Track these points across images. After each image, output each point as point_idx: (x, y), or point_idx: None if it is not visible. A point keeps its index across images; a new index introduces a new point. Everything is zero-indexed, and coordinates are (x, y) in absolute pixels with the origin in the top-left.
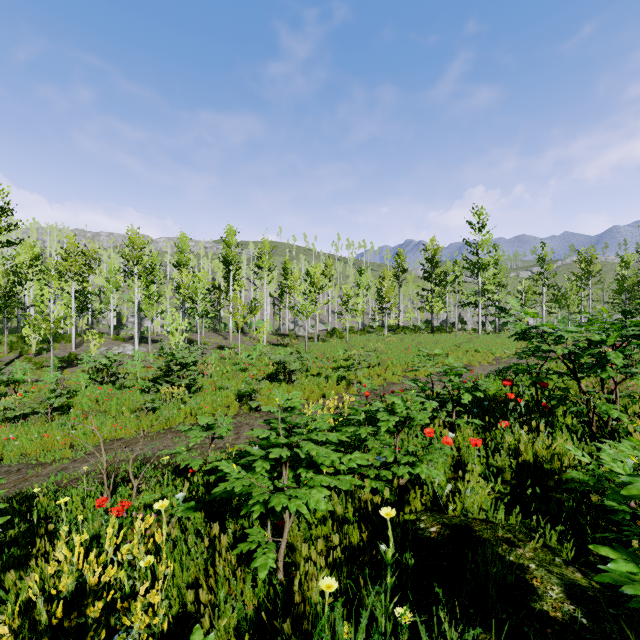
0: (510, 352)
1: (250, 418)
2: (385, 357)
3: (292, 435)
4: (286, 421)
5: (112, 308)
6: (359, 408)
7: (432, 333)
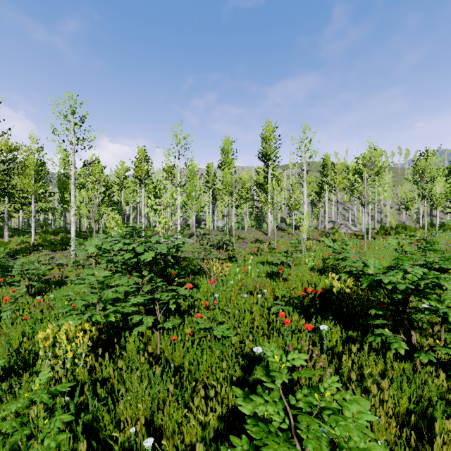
0: None
1: None
2: None
3: None
4: None
5: None
6: None
7: None
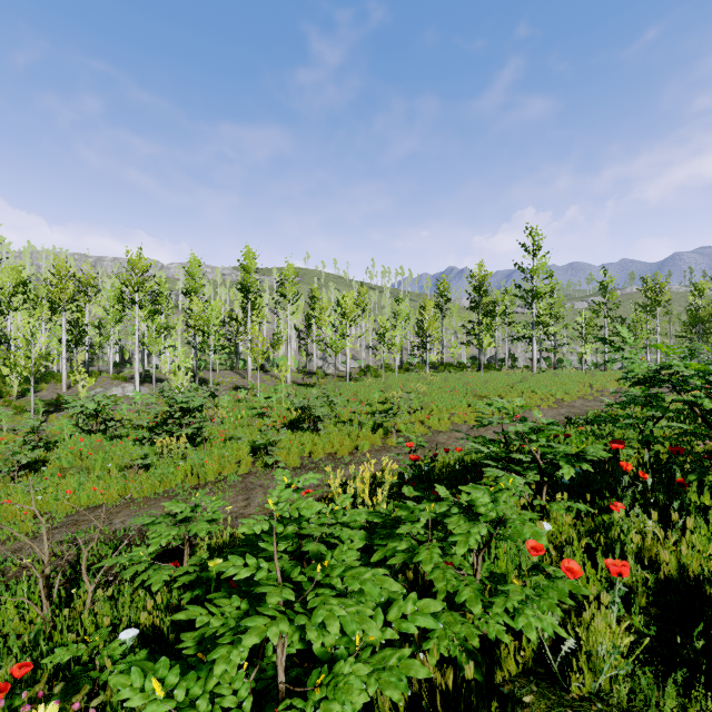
0: (572, 393)
1: (265, 478)
2: (428, 400)
3: (304, 546)
4: (289, 535)
5: (112, 342)
6: (418, 514)
7: (480, 371)
